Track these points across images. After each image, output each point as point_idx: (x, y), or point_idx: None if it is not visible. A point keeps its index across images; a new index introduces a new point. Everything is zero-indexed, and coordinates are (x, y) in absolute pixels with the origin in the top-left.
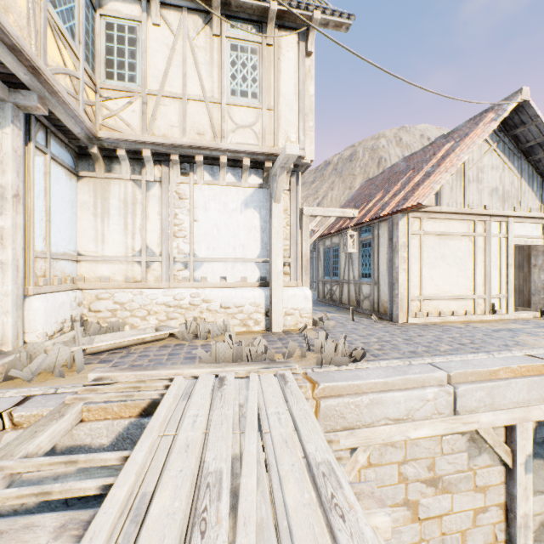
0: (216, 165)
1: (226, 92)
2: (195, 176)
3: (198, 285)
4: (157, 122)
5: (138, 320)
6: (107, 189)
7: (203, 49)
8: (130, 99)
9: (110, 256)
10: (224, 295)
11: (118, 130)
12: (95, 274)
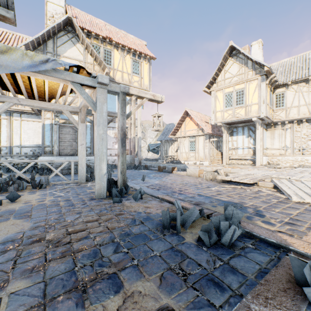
0: (310, 120)
1: None
2: (302, 124)
3: (303, 155)
4: (289, 114)
5: (283, 164)
6: (274, 132)
7: (305, 91)
8: (282, 111)
9: (275, 148)
10: None
11: (278, 119)
12: (270, 152)
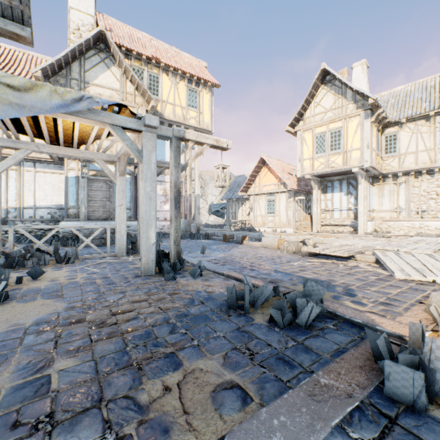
0: (432, 171)
1: (437, 144)
2: (421, 177)
3: (422, 220)
4: (404, 163)
5: (395, 232)
6: (383, 188)
7: (425, 131)
8: (393, 158)
9: (384, 210)
10: (436, 224)
11: (389, 169)
12: (378, 216)
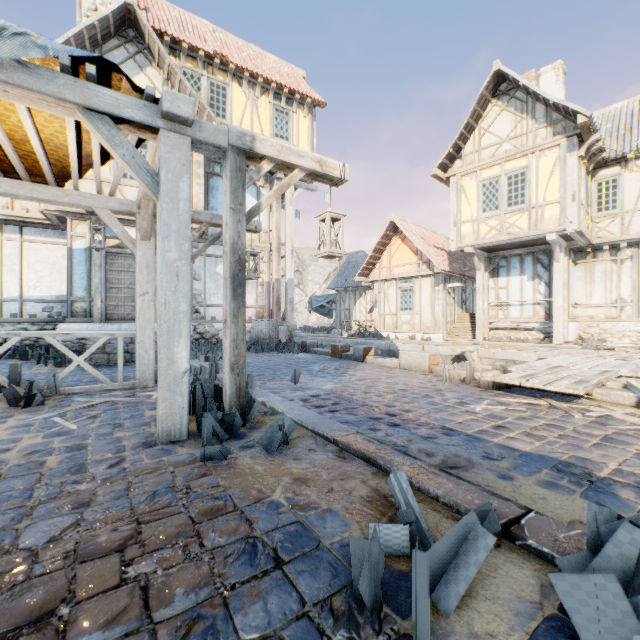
0: None
1: None
2: None
3: None
4: (631, 227)
5: (614, 340)
6: (592, 268)
7: None
8: (612, 219)
9: (594, 304)
10: None
11: (604, 237)
12: (585, 314)
